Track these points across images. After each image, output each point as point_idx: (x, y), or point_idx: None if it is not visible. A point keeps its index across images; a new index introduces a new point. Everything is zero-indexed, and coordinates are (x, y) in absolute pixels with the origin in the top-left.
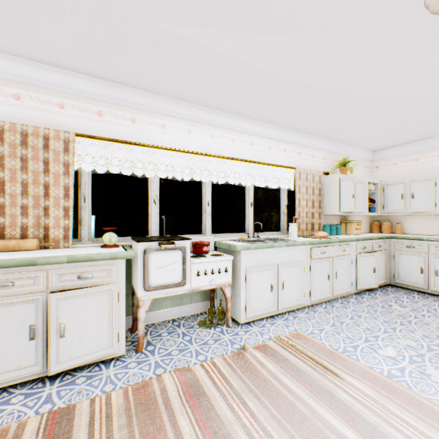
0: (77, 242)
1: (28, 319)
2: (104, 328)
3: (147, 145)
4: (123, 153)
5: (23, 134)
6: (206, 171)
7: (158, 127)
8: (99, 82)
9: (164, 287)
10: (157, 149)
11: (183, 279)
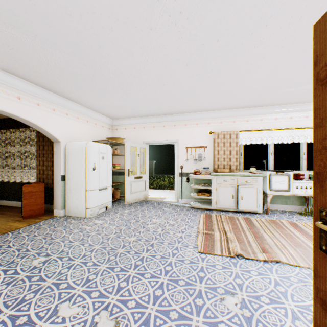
0: (238, 171)
1: (231, 192)
2: (254, 200)
3: (268, 130)
4: (256, 134)
5: (223, 134)
6: (302, 136)
7: (273, 120)
8: (247, 109)
9: (278, 191)
10: (272, 130)
11: (288, 188)
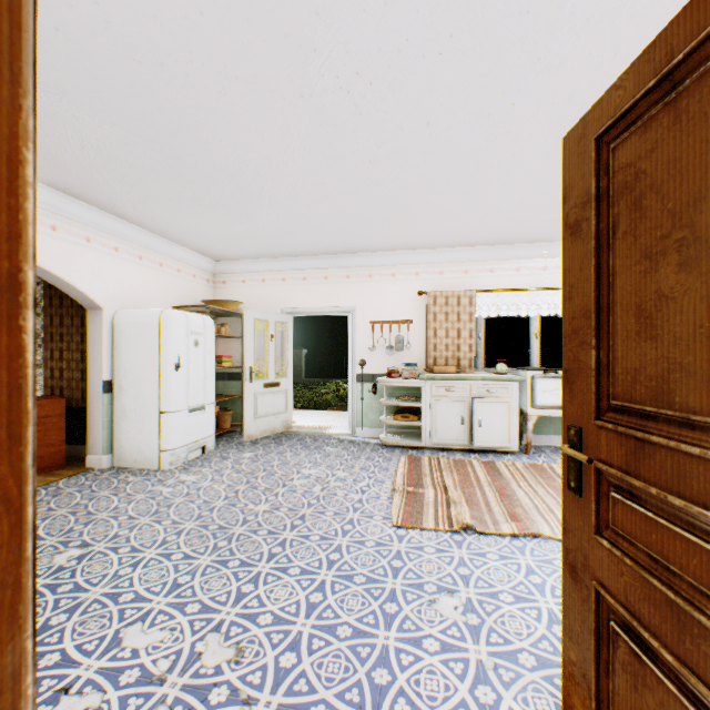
0: (474, 370)
1: (460, 412)
2: (503, 428)
3: (530, 289)
4: (509, 298)
5: (445, 297)
6: None
7: (539, 270)
8: (492, 248)
9: (548, 408)
10: (538, 291)
11: None
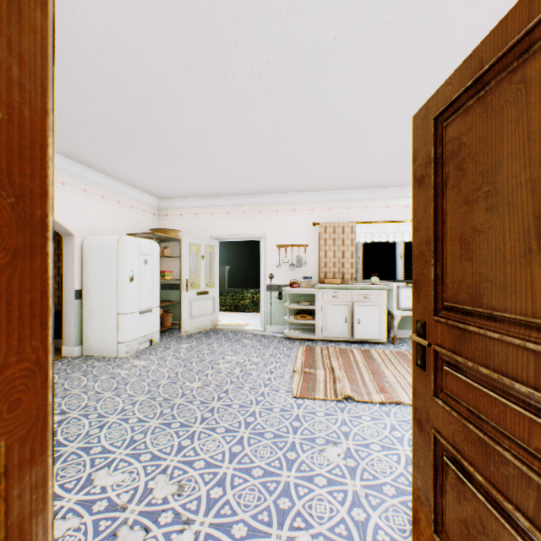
0: (354, 282)
1: (344, 313)
2: (376, 325)
3: (396, 222)
4: (380, 228)
5: (333, 227)
6: None
7: (403, 207)
8: (367, 191)
9: (409, 310)
10: (402, 222)
11: None
